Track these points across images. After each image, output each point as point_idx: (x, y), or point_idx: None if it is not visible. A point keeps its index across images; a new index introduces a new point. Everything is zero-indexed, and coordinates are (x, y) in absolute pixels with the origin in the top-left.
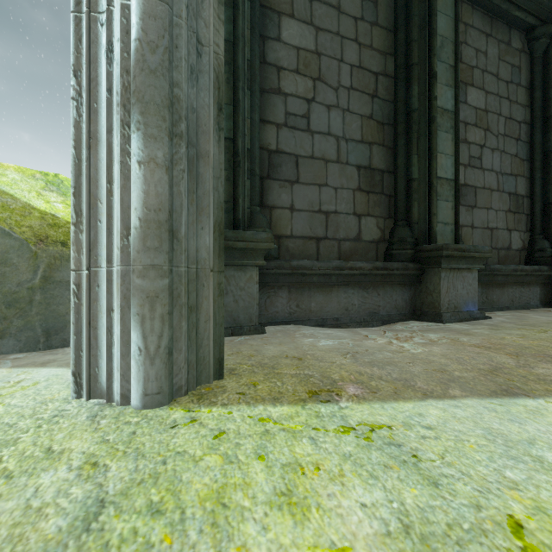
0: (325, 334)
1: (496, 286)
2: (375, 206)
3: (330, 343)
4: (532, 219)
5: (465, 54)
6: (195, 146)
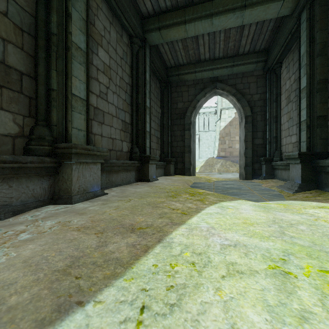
0: None
1: (114, 173)
2: (11, 102)
3: None
4: (132, 136)
5: (97, 24)
6: None
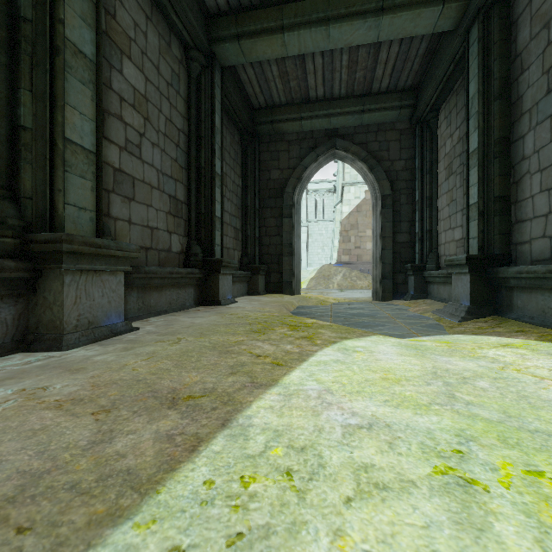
0: None
1: (154, 290)
2: None
3: None
4: (189, 225)
5: (121, 15)
6: None
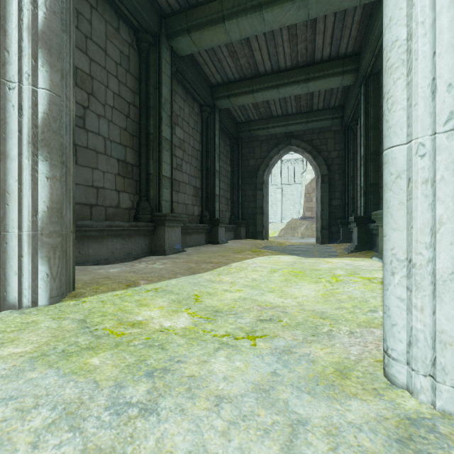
0: (108, 267)
1: (188, 235)
2: (128, 186)
3: (117, 270)
4: (202, 200)
5: (175, 107)
6: (67, 166)
